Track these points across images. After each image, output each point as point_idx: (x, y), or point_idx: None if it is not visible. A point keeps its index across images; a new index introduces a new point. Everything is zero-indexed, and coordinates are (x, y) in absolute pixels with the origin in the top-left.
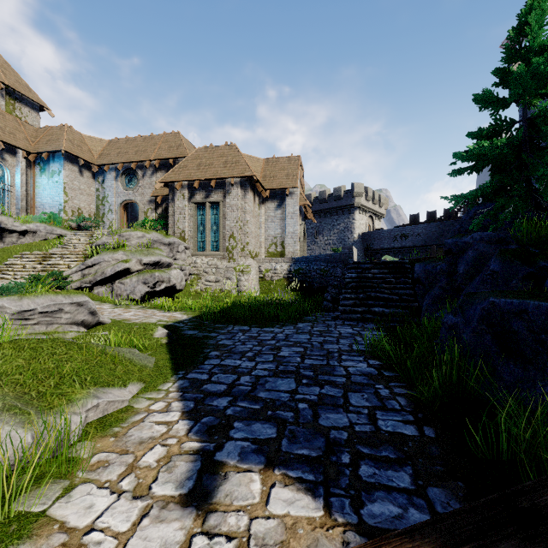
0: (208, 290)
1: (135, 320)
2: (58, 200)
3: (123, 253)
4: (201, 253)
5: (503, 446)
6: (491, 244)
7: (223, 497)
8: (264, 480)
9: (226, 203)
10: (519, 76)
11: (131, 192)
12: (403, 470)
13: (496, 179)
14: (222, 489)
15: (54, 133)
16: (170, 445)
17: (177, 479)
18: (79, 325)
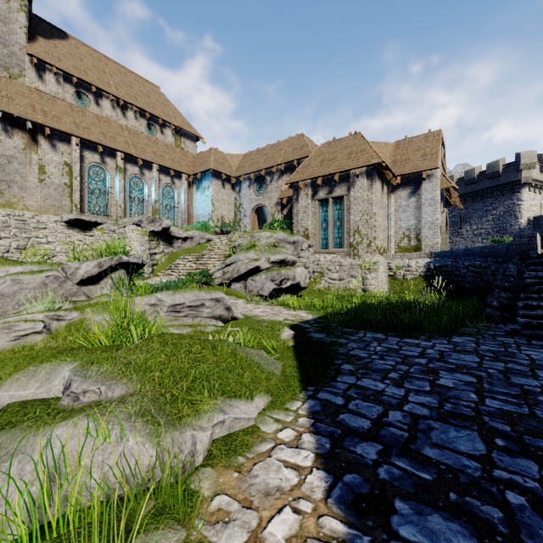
0: (331, 288)
1: (264, 317)
2: (208, 211)
3: (254, 253)
4: (324, 251)
5: None
6: None
7: None
8: None
9: (350, 196)
10: None
11: (261, 197)
12: None
13: None
14: None
15: (205, 156)
16: (304, 514)
17: None
18: (217, 319)
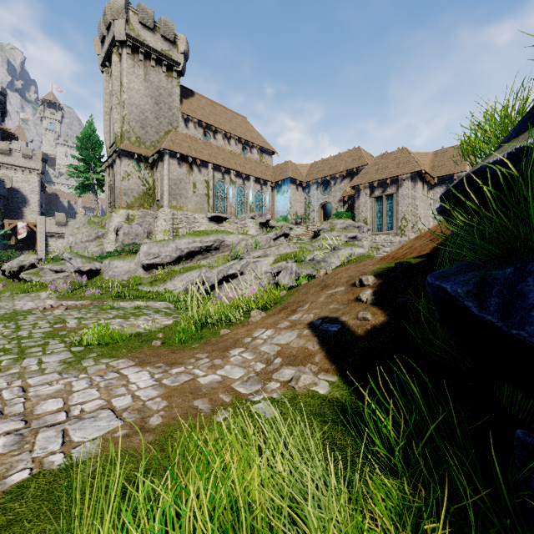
0: None
1: None
2: (286, 208)
3: (336, 232)
4: (379, 233)
5: None
6: None
7: None
8: None
9: (399, 194)
10: None
11: (326, 196)
12: None
13: None
14: None
15: (283, 167)
16: None
17: None
18: None
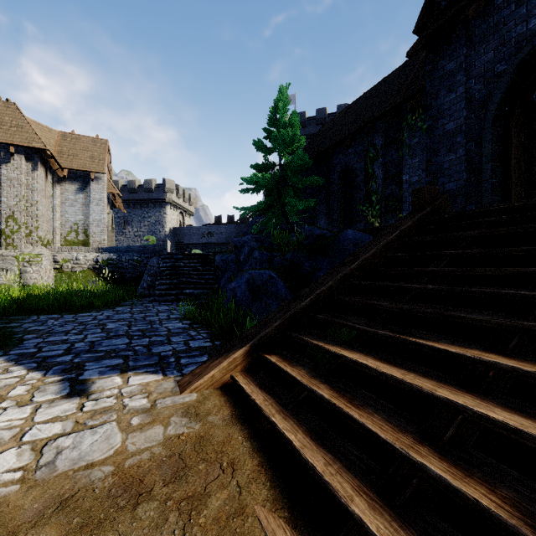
0: None
1: None
2: None
3: None
4: None
5: None
6: (257, 243)
7: (97, 388)
8: (122, 377)
9: (1, 174)
10: (278, 136)
11: None
12: (203, 356)
13: (267, 200)
14: (94, 386)
15: None
16: (32, 383)
17: (53, 392)
18: None
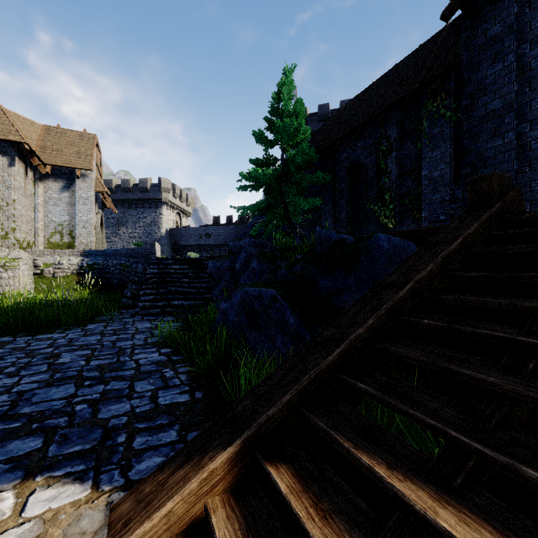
0: None
1: None
2: None
3: None
4: None
5: (242, 388)
6: (256, 248)
7: None
8: (20, 493)
9: None
10: (279, 128)
11: None
12: (172, 429)
13: (267, 198)
14: None
15: None
16: None
17: None
18: None
